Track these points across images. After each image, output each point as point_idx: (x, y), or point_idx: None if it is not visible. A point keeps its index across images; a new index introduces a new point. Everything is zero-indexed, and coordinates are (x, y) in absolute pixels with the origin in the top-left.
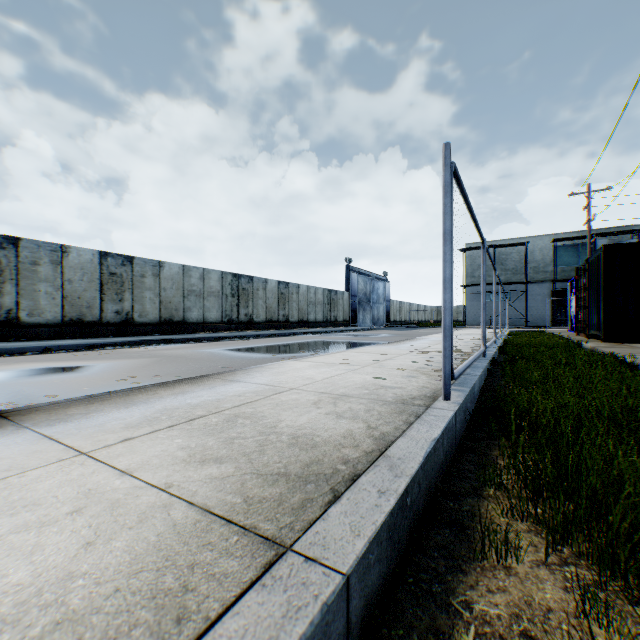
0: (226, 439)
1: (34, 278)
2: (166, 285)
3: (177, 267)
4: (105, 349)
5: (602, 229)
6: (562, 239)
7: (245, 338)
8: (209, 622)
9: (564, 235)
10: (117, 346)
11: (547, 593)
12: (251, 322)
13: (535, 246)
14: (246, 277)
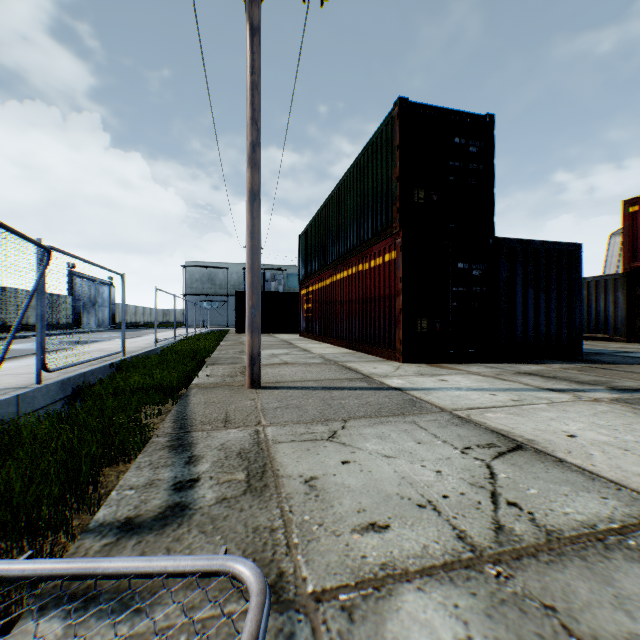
0: (110, 351)
1: None
2: None
3: None
4: None
5: (270, 265)
6: None
7: None
8: (132, 353)
9: None
10: None
11: None
12: None
13: (234, 270)
14: None
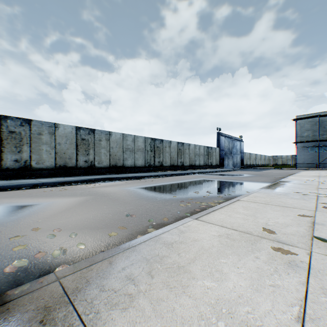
0: None
1: (39, 142)
2: (113, 145)
3: (119, 135)
4: (70, 185)
5: None
6: None
7: (157, 176)
8: None
9: None
10: (78, 183)
11: None
12: (162, 166)
13: None
14: (159, 140)
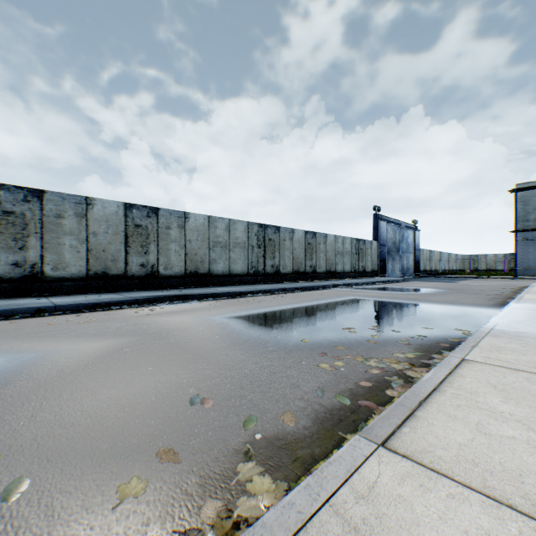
0: None
1: (58, 231)
2: (191, 237)
3: (202, 218)
4: (107, 309)
5: None
6: None
7: (269, 293)
8: None
9: None
10: (124, 305)
11: None
12: (277, 273)
13: None
14: (272, 227)
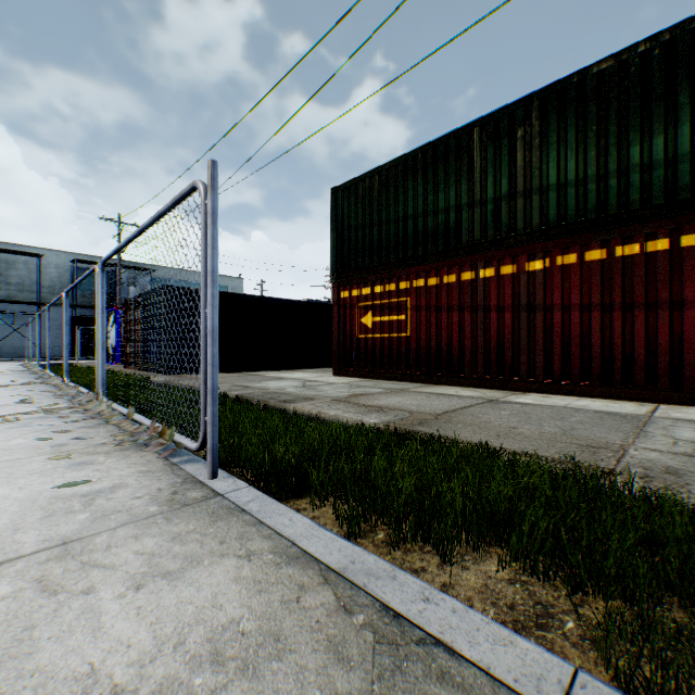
0: None
1: None
2: None
3: None
4: None
5: (123, 261)
6: (85, 261)
7: None
8: None
9: (87, 257)
10: None
11: (472, 578)
12: None
13: (52, 261)
14: None
